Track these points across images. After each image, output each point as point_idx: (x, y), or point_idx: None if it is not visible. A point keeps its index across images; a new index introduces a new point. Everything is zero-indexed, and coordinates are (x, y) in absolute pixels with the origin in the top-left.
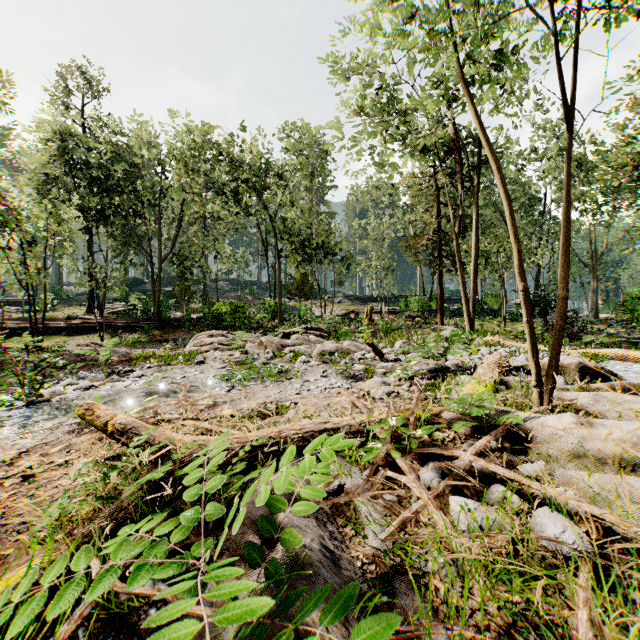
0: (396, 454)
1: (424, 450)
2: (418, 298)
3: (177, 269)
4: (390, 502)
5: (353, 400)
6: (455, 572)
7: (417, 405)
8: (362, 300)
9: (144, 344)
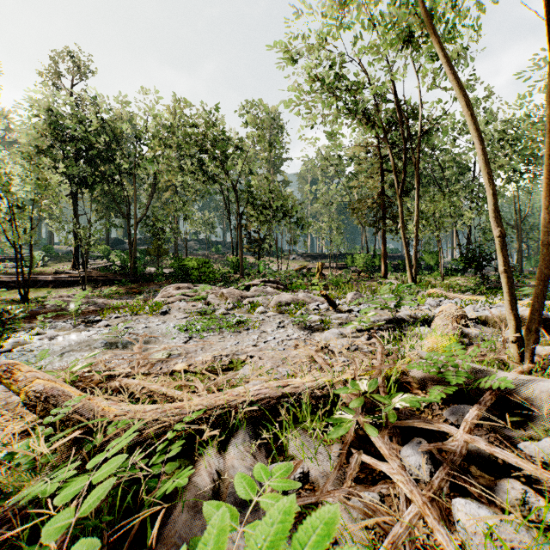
0: (371, 431)
1: (403, 423)
2: (363, 255)
3: (151, 230)
4: (371, 505)
5: (312, 354)
6: None
7: (383, 362)
8: (313, 257)
9: (121, 295)
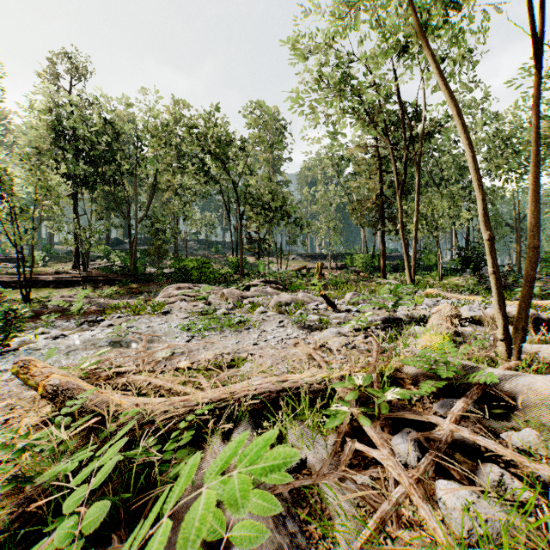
0: (364, 421)
1: (394, 415)
2: (362, 255)
3: (151, 230)
4: (362, 487)
5: (310, 352)
6: None
7: (378, 359)
8: (313, 257)
9: (121, 295)
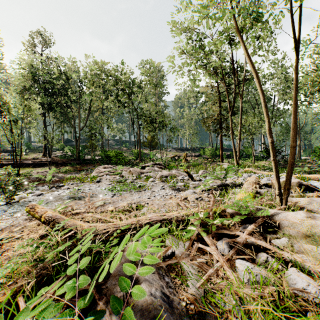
0: (203, 234)
1: (219, 231)
2: (210, 149)
3: (88, 134)
4: (201, 263)
5: (178, 202)
6: (243, 310)
7: (213, 205)
8: (181, 150)
9: (71, 172)
